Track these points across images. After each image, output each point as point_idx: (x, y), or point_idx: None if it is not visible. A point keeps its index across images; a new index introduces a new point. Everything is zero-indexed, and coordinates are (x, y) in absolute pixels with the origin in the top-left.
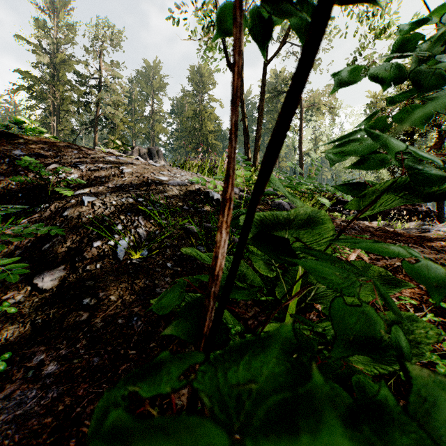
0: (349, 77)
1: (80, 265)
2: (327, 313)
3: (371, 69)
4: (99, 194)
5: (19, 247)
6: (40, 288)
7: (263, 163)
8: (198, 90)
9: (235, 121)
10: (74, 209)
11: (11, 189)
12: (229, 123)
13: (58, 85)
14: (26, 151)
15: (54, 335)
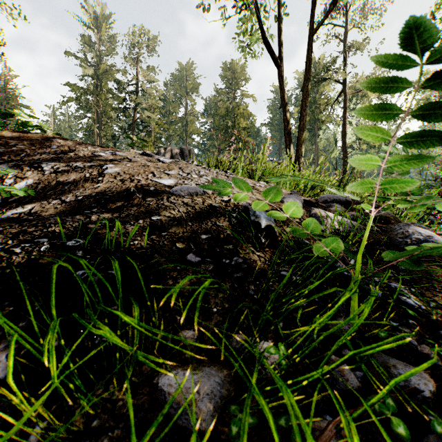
0: None
1: None
2: None
3: None
4: None
5: None
6: None
7: None
8: (231, 87)
9: None
10: None
11: None
12: None
13: (101, 94)
14: None
15: None
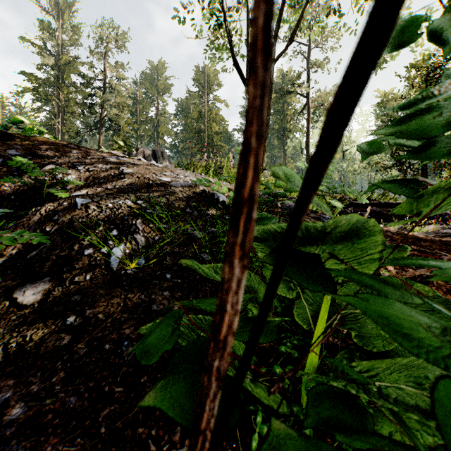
0: (401, 36)
1: (68, 276)
2: (360, 343)
3: (435, 22)
4: (94, 195)
5: (3, 255)
6: (20, 304)
7: (328, 118)
8: (204, 91)
9: (268, 17)
10: (66, 212)
11: (4, 191)
12: (251, 34)
13: (63, 87)
14: (22, 151)
15: (27, 364)
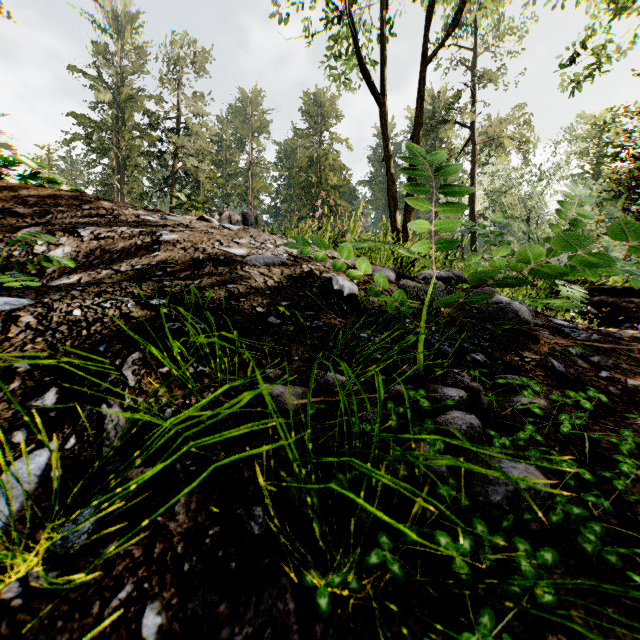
0: None
1: None
2: None
3: None
4: (53, 289)
5: None
6: None
7: None
8: (316, 128)
9: None
10: None
11: None
12: None
13: (124, 131)
14: None
15: None
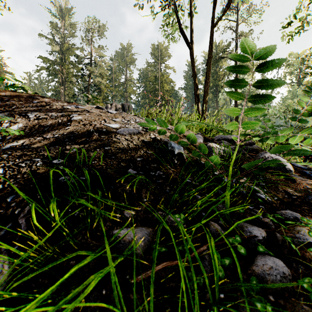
0: None
1: None
2: None
3: None
4: None
5: None
6: None
7: None
8: (158, 62)
9: None
10: None
11: None
12: None
13: (65, 65)
14: None
15: None
